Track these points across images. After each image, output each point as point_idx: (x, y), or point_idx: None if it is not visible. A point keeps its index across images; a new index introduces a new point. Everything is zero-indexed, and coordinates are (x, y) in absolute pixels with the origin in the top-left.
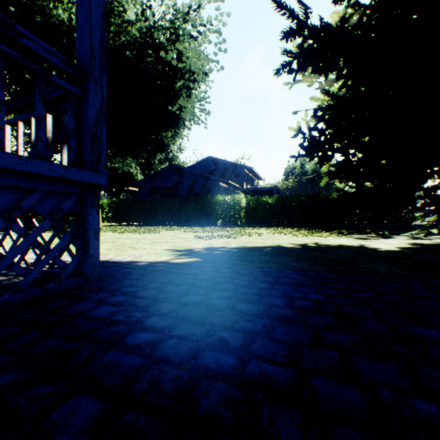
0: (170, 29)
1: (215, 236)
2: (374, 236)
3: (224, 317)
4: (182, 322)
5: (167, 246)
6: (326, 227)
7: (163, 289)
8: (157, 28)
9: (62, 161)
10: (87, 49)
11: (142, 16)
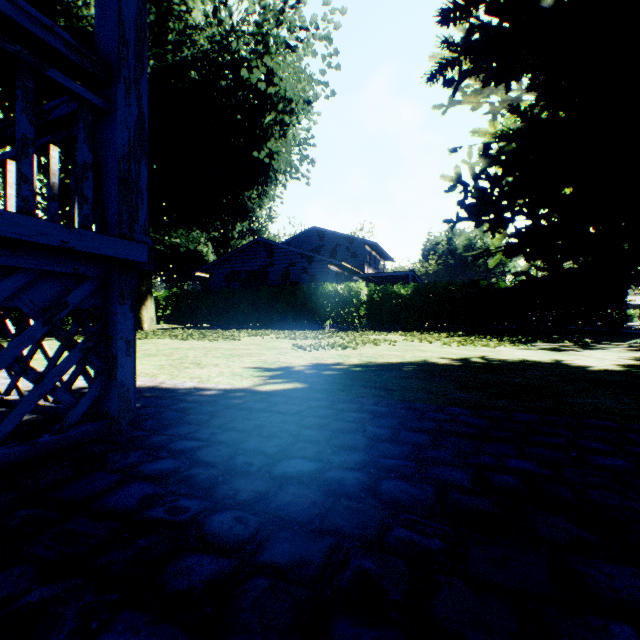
0: (255, 35)
1: (324, 345)
2: (570, 346)
3: (360, 514)
4: (279, 526)
5: (251, 361)
6: (491, 332)
7: (244, 445)
8: (236, 35)
9: (75, 224)
10: (113, 28)
11: (214, 17)
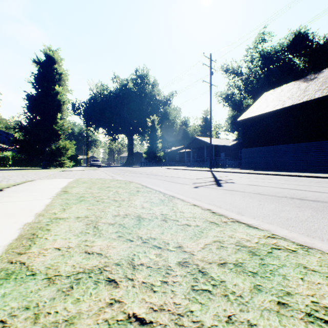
0: None
1: None
2: None
3: None
4: None
5: None
6: None
7: None
8: None
9: None
10: None
11: None
